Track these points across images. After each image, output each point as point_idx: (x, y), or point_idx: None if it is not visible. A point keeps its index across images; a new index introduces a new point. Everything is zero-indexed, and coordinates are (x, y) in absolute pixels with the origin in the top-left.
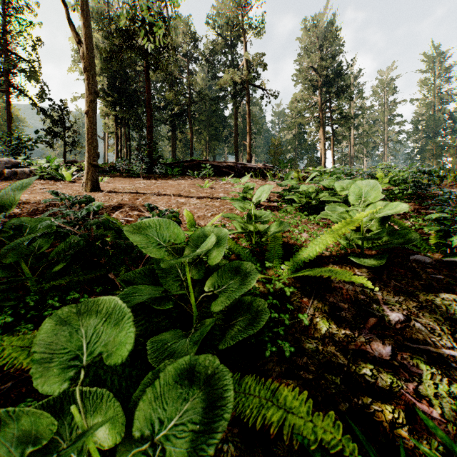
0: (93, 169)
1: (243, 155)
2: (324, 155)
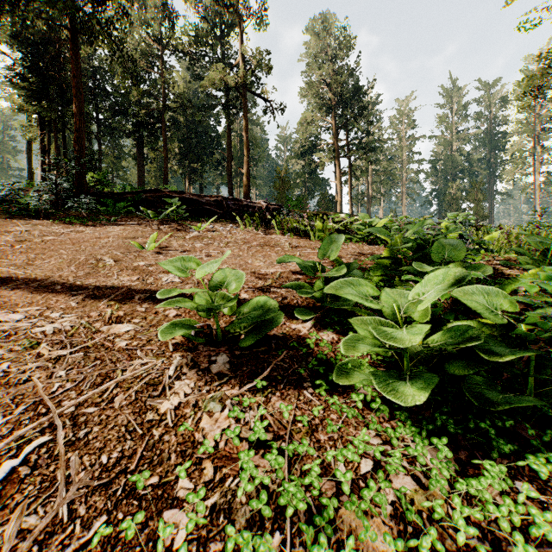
0: None
1: (241, 187)
2: (341, 193)
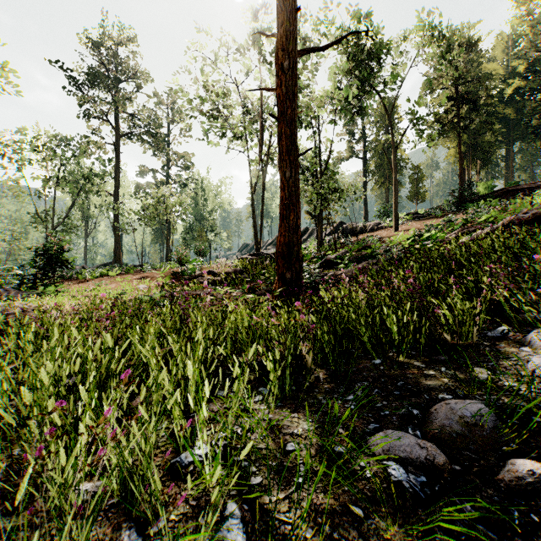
0: (396, 223)
1: None
2: None
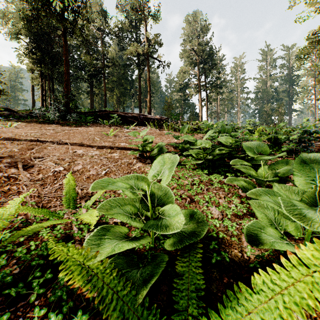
0: None
1: (145, 108)
2: (201, 111)
